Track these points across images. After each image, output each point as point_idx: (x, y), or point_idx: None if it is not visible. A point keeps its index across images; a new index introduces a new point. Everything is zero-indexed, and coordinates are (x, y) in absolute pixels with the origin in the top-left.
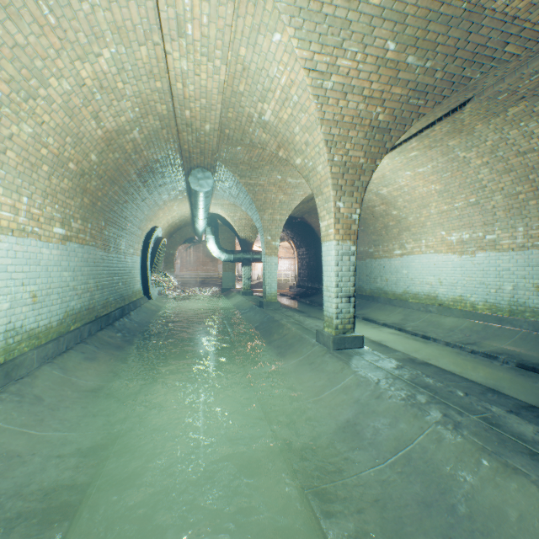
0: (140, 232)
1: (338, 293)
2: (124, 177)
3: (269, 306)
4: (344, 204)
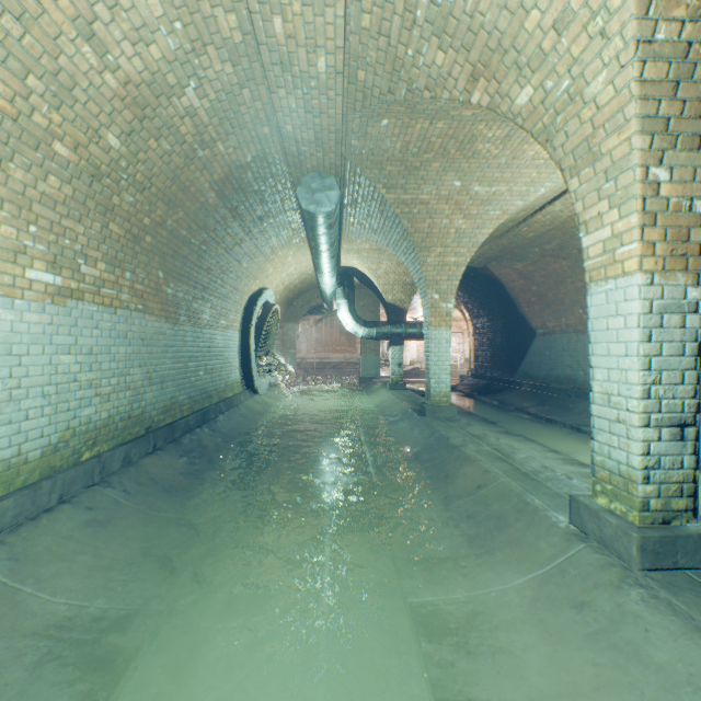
0: (237, 296)
1: (648, 414)
2: (191, 195)
3: (437, 414)
4: (670, 172)
